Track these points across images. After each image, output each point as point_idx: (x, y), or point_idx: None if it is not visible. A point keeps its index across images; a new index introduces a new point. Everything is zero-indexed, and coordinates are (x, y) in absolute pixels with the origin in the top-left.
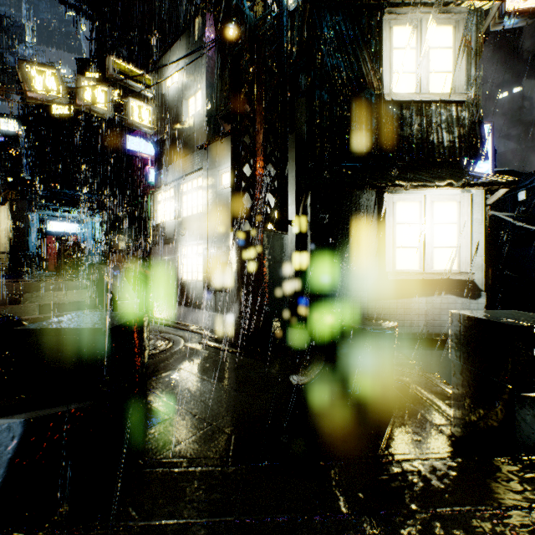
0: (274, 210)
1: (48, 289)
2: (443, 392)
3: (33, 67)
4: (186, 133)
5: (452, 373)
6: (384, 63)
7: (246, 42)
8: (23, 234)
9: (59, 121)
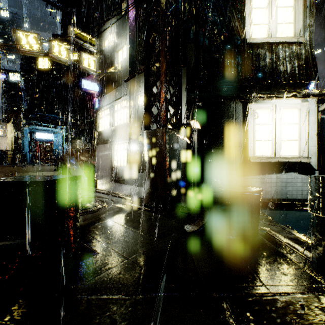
0: (173, 116)
1: (31, 171)
2: (297, 238)
3: (22, 32)
4: (117, 73)
5: (311, 223)
6: (247, 18)
7: (154, 3)
8: (20, 140)
9: (42, 72)
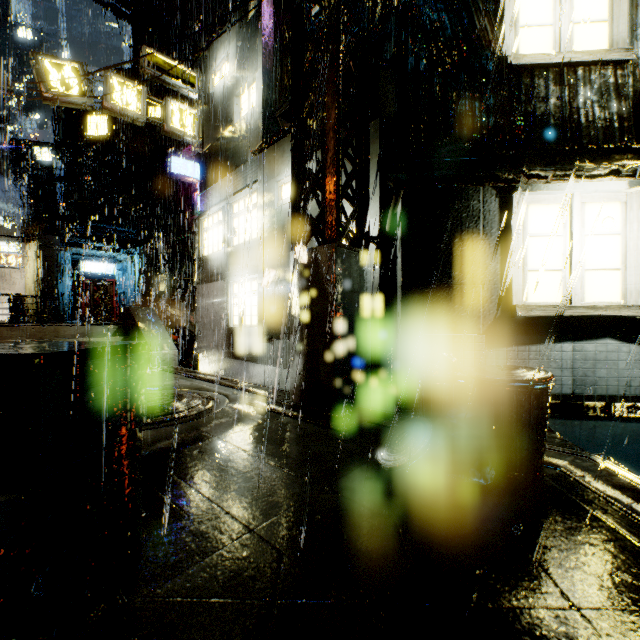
0: (351, 219)
1: (68, 336)
2: (634, 487)
3: (49, 59)
4: (238, 138)
5: None
6: (507, 13)
7: None
8: (52, 275)
9: (96, 144)
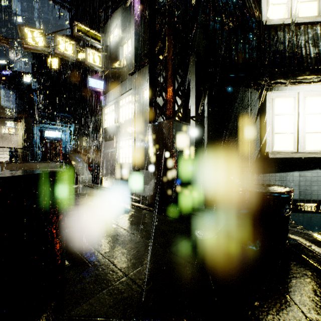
0: (180, 107)
1: (36, 168)
2: None
3: (27, 28)
4: (122, 67)
5: None
6: None
7: None
8: (30, 138)
9: (52, 73)
